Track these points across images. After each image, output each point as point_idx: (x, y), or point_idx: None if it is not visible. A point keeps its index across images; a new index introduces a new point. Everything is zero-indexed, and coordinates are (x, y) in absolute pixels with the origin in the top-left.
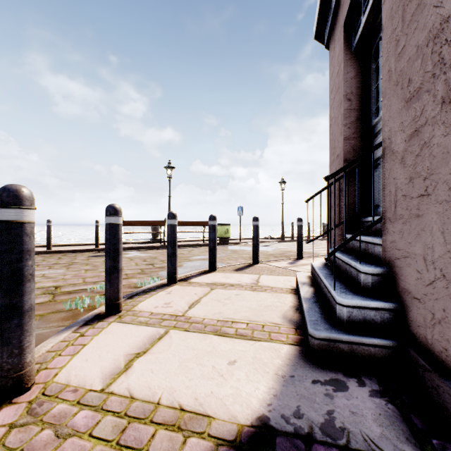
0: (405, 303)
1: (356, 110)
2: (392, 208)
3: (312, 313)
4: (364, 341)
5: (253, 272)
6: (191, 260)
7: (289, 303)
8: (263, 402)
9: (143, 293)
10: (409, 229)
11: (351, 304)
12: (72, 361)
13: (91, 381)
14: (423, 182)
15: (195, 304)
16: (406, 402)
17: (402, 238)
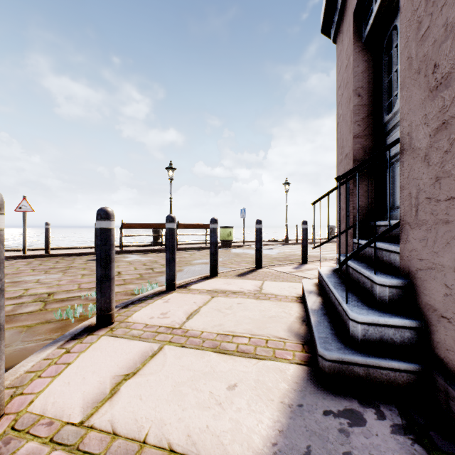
0: (430, 321)
1: (367, 106)
2: (412, 213)
3: (321, 328)
4: (382, 364)
5: (256, 278)
6: (192, 264)
7: (295, 313)
8: (267, 441)
9: (139, 301)
10: (435, 237)
11: (367, 320)
12: (52, 384)
13: (70, 411)
14: (453, 183)
15: (194, 315)
16: (436, 442)
17: (426, 247)
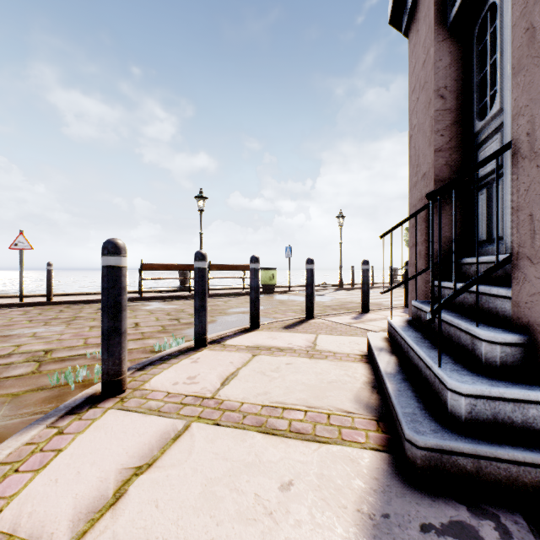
0: None
1: (452, 111)
2: (535, 242)
3: (404, 400)
4: (500, 455)
5: (307, 330)
6: (227, 313)
7: (362, 377)
8: None
9: (160, 361)
10: None
11: (474, 391)
12: (33, 482)
13: (52, 527)
14: None
15: (230, 379)
16: None
17: None
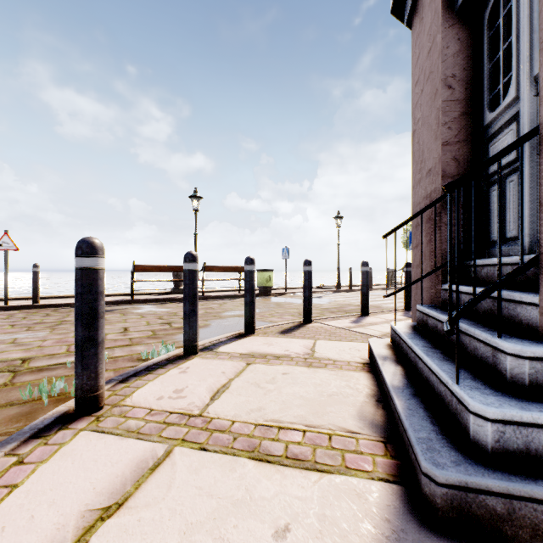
0: None
1: (461, 102)
2: None
3: (416, 421)
4: (537, 494)
5: (305, 335)
6: (222, 317)
7: (365, 389)
8: None
9: (145, 372)
10: None
11: (502, 416)
12: None
13: None
14: None
15: (221, 392)
16: None
17: None
